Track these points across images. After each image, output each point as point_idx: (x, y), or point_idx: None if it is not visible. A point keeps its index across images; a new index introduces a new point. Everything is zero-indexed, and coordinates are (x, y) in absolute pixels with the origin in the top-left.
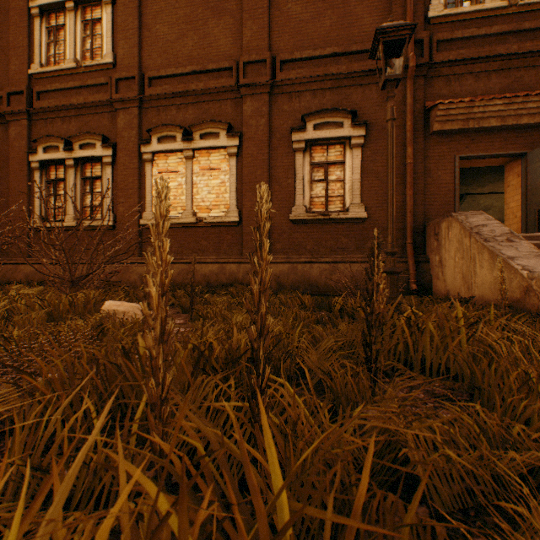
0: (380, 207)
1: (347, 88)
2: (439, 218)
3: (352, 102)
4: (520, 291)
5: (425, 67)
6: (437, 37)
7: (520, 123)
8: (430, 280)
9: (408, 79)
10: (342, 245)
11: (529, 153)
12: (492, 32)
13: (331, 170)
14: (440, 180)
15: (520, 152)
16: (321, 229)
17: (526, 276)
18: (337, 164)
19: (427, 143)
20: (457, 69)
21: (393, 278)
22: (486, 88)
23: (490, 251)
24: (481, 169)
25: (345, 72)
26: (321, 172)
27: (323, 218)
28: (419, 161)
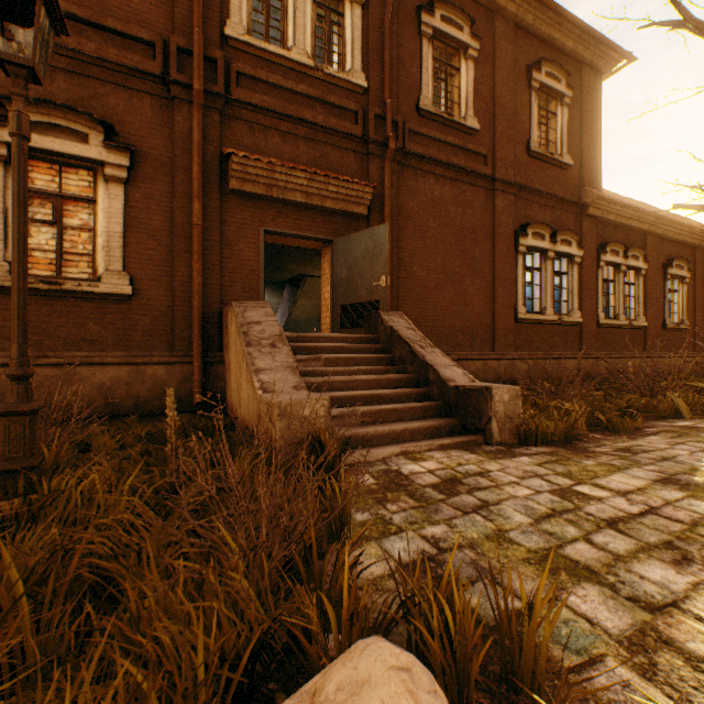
0: (158, 281)
1: (100, 82)
2: (228, 307)
3: (109, 108)
4: (257, 416)
5: (221, 99)
6: (238, 67)
7: (325, 206)
8: (226, 387)
9: (196, 106)
10: (92, 335)
11: (335, 241)
12: (300, 90)
13: (71, 209)
14: (243, 256)
15: (327, 238)
16: (47, 306)
17: (259, 397)
18: (83, 201)
19: (226, 203)
20: (263, 119)
21: (18, 421)
22: (295, 154)
23: (247, 360)
24: (306, 249)
25: (95, 54)
26: (52, 208)
27: (49, 287)
28: (215, 225)
